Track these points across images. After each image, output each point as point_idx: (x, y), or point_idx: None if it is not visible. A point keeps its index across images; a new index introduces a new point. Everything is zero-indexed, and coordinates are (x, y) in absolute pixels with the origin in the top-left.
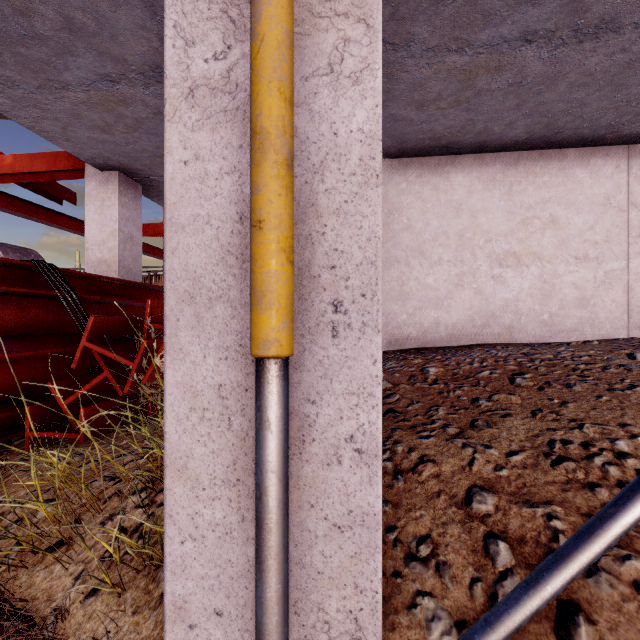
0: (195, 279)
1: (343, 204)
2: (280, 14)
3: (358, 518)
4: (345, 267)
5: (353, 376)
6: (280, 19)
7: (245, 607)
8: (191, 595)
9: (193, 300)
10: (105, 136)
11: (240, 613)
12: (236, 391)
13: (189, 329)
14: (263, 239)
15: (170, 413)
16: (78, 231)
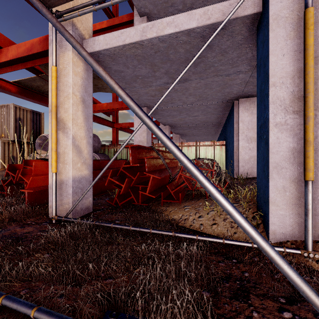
0: (277, 163)
1: (315, 149)
2: (313, 120)
3: (318, 214)
4: (315, 162)
5: (317, 184)
6: (313, 121)
7: (290, 232)
8: (276, 229)
9: (276, 168)
10: (151, 98)
11: (288, 233)
12: (287, 187)
13: (275, 174)
14: (310, 160)
15: (270, 191)
16: (111, 126)
